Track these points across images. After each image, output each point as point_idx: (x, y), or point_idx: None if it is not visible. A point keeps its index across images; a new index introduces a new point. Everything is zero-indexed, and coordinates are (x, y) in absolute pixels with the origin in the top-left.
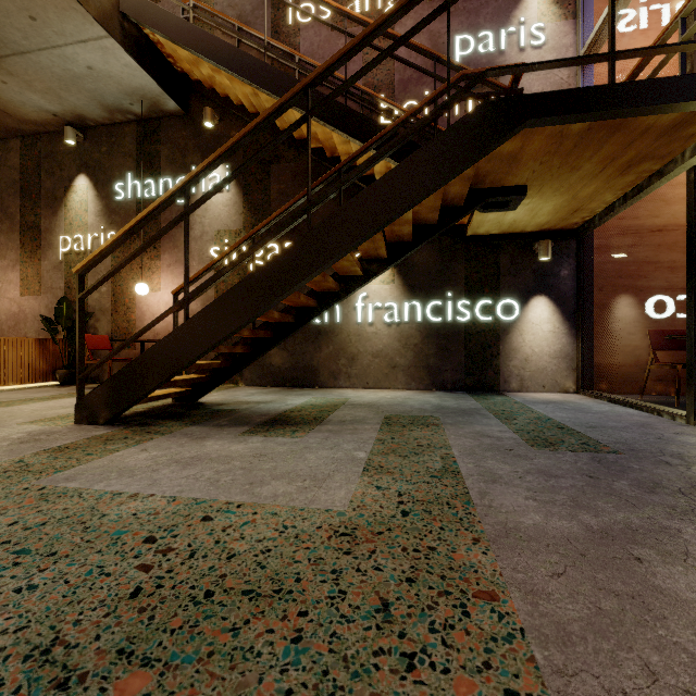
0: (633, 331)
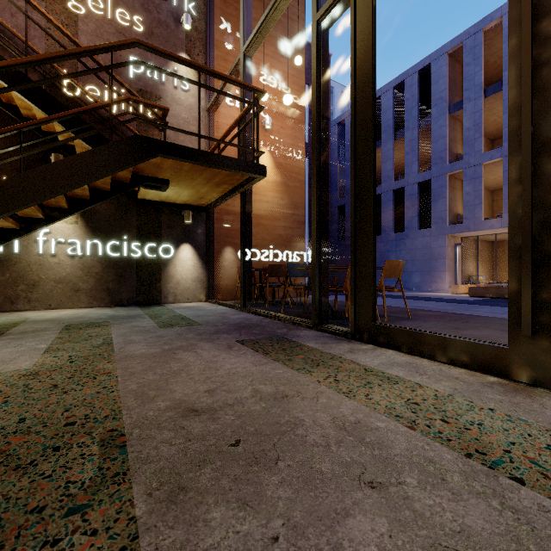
0: (233, 266)
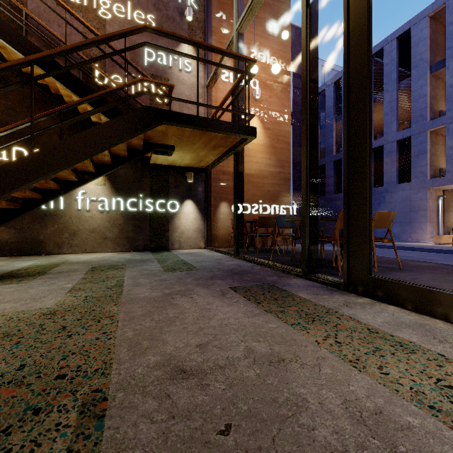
0: (228, 218)
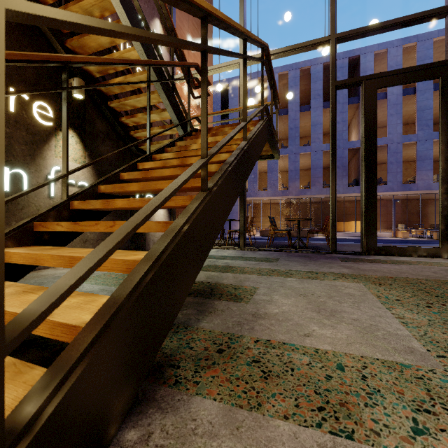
0: None
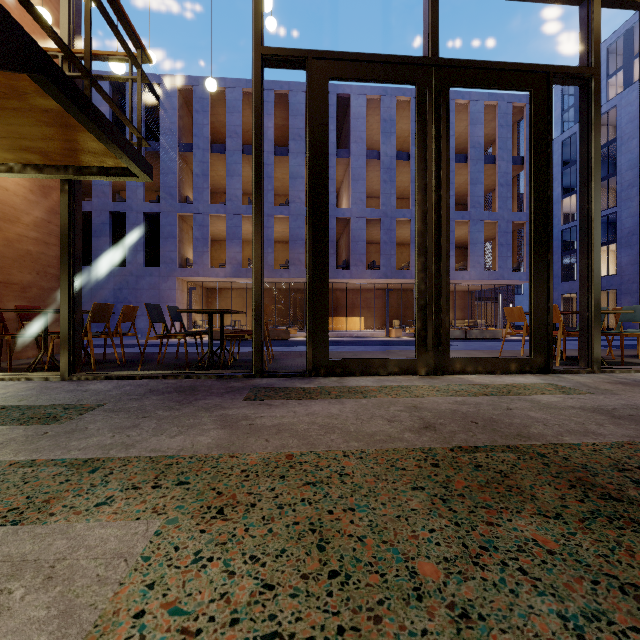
0: None
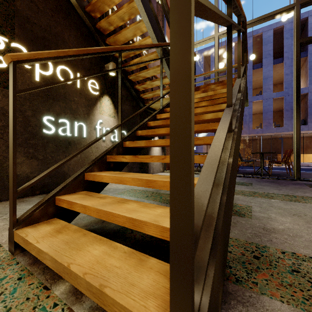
0: None
